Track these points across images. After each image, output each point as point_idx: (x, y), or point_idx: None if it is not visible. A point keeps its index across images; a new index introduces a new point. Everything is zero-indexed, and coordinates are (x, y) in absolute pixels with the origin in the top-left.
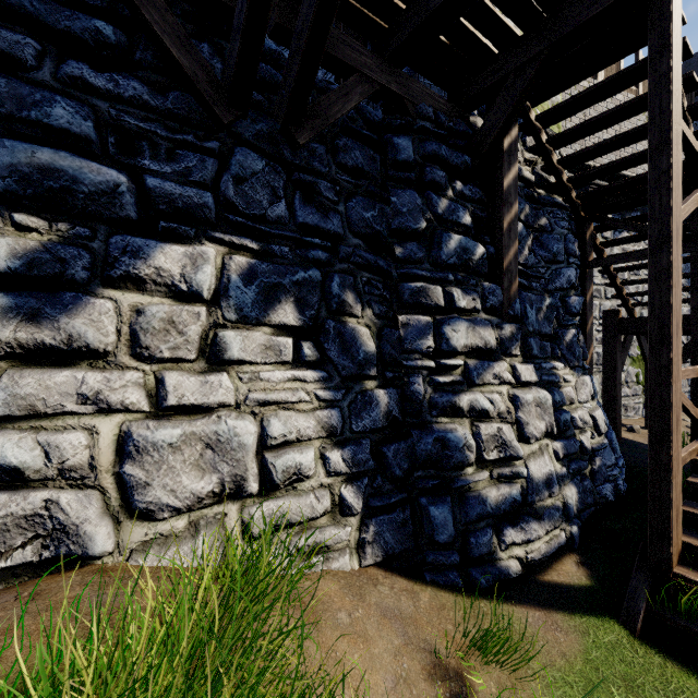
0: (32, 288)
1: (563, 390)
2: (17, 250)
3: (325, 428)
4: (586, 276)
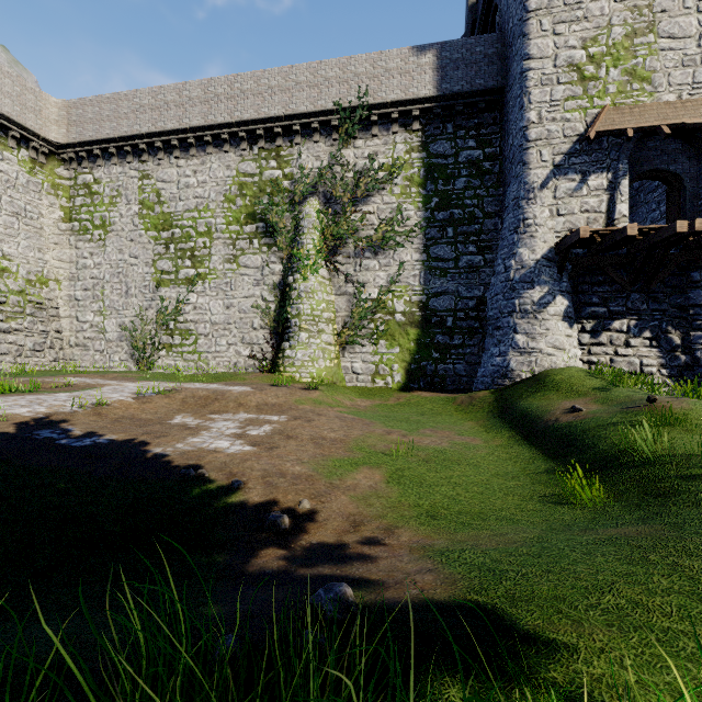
0: (590, 333)
1: None
2: (590, 327)
3: (659, 364)
4: None
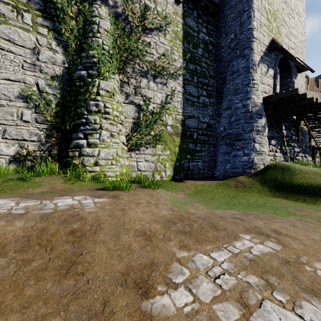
0: None
1: (307, 158)
2: None
3: (283, 160)
4: (310, 140)
